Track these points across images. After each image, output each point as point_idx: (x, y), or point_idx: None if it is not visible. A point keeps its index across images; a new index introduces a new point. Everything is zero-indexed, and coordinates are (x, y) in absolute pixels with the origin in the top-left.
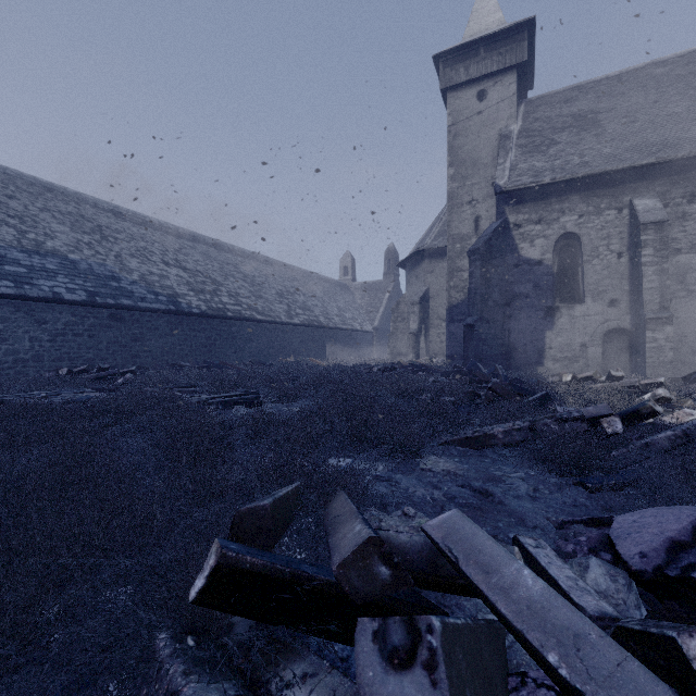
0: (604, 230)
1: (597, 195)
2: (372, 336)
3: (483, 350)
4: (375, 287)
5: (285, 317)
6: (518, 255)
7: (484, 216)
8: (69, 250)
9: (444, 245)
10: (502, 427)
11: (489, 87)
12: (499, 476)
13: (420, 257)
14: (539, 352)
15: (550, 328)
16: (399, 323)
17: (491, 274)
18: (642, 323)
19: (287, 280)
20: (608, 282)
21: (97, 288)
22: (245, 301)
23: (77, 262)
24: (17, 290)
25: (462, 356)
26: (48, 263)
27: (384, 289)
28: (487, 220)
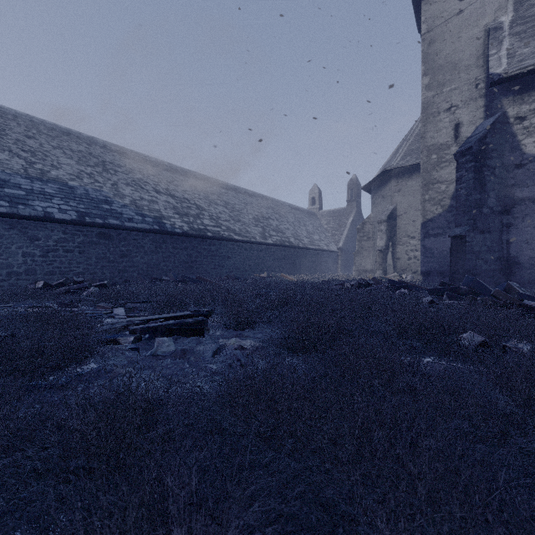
0: None
1: None
2: (337, 255)
3: (476, 265)
4: (339, 213)
5: (260, 237)
6: (520, 152)
7: (466, 122)
8: (70, 178)
9: (413, 162)
10: None
11: None
12: None
13: (386, 177)
14: None
15: None
16: (364, 242)
17: (485, 177)
18: None
19: (263, 207)
20: None
21: (88, 210)
22: (224, 224)
23: (75, 188)
24: (10, 209)
25: (439, 272)
26: (47, 188)
27: (347, 215)
28: (470, 125)
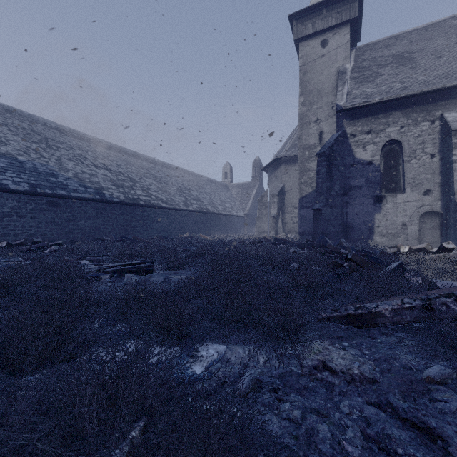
0: (420, 137)
1: (415, 111)
2: (244, 219)
3: (328, 228)
4: (246, 186)
5: (183, 205)
6: (353, 157)
7: (326, 131)
8: (18, 153)
9: (295, 154)
10: (390, 305)
11: (330, 37)
12: (414, 380)
13: (278, 163)
14: (370, 230)
15: (378, 212)
16: (263, 210)
17: (333, 171)
18: (453, 207)
19: (185, 180)
20: (423, 176)
21: (38, 181)
22: (153, 194)
23: (24, 162)
24: None
25: (310, 232)
26: None
27: (252, 188)
28: (328, 133)
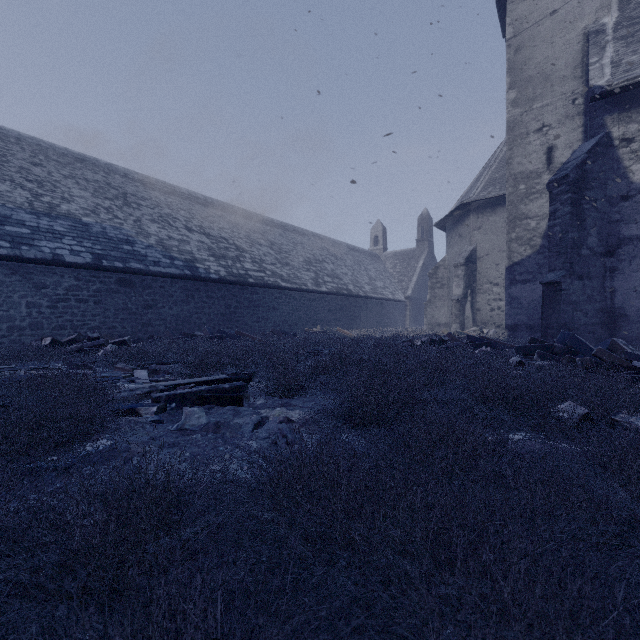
0: None
1: None
2: (405, 306)
3: (574, 317)
4: (407, 255)
5: (312, 284)
6: (627, 181)
7: (560, 145)
8: (84, 214)
9: (496, 194)
10: None
11: None
12: None
13: (464, 212)
14: None
15: None
16: (438, 290)
17: (585, 211)
18: None
19: (316, 248)
20: None
21: (106, 251)
22: (269, 268)
23: (90, 225)
24: (12, 251)
25: (528, 326)
26: (57, 225)
27: (417, 257)
28: (565, 149)
